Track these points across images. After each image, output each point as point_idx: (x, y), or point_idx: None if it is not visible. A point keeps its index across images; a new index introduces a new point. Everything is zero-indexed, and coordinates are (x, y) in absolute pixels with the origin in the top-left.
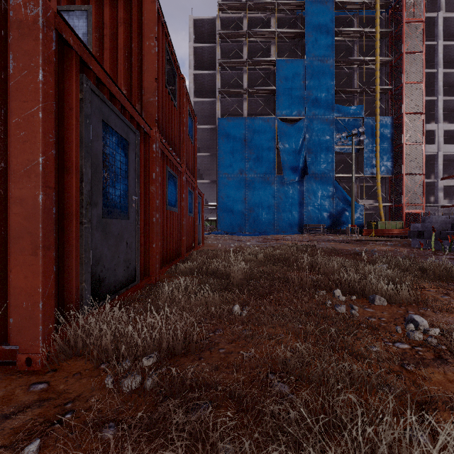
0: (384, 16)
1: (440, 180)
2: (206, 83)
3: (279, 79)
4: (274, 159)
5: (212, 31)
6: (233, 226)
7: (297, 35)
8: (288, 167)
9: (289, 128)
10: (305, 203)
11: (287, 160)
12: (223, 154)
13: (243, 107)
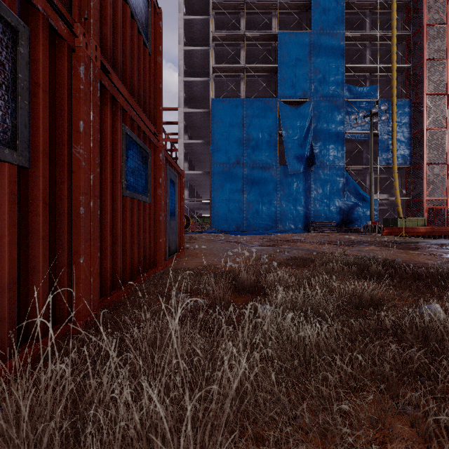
0: None
1: None
2: (199, 62)
3: (281, 55)
4: (276, 147)
5: (205, 4)
6: (228, 224)
7: (302, 6)
8: (292, 156)
9: (293, 111)
10: (311, 198)
11: (291, 148)
12: (218, 140)
13: (240, 88)
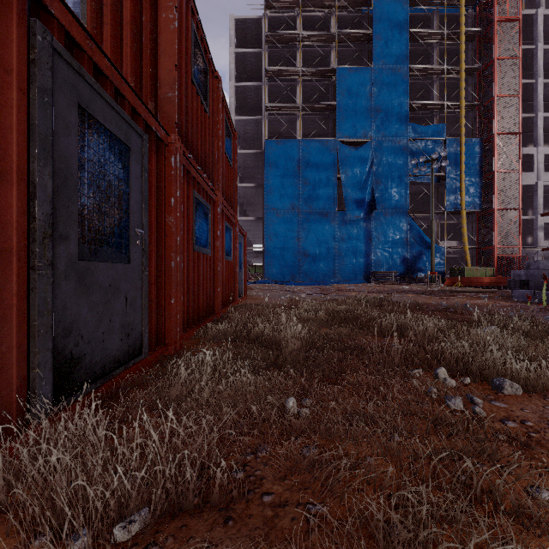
0: (471, 14)
1: (540, 216)
2: (251, 97)
3: (340, 92)
4: (335, 191)
5: (258, 34)
6: (283, 274)
7: (363, 38)
8: (351, 201)
9: (353, 153)
10: (372, 246)
11: (350, 192)
12: (272, 184)
13: (296, 127)
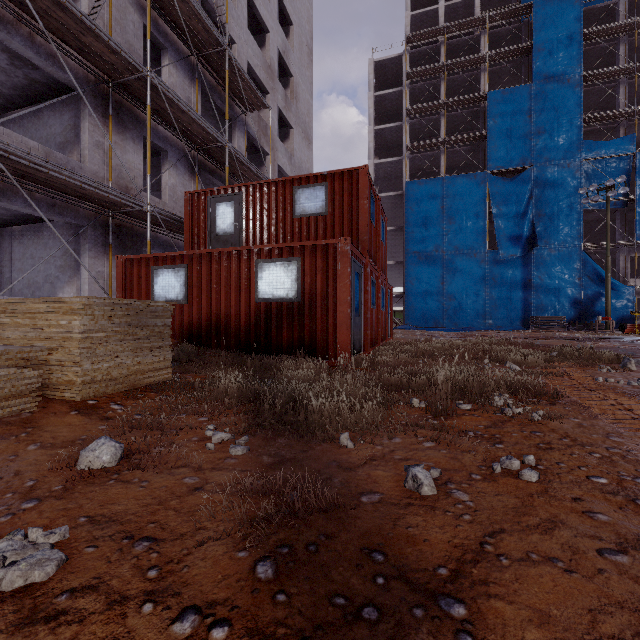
0: None
1: None
2: (390, 137)
3: (491, 119)
4: (485, 229)
5: (398, 70)
6: (425, 319)
7: (520, 52)
8: (505, 238)
9: (508, 184)
10: (532, 287)
11: (504, 228)
12: (413, 227)
13: (440, 163)
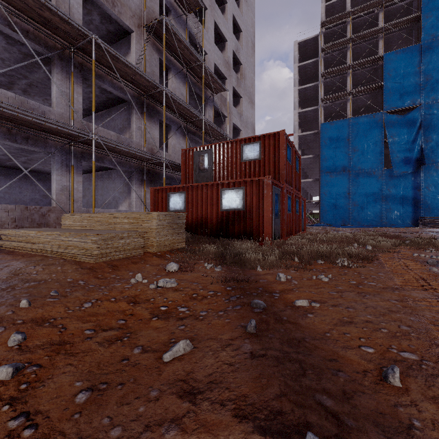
0: None
1: None
2: (310, 93)
3: (387, 73)
4: (382, 153)
5: (315, 46)
6: (335, 219)
7: (411, 20)
8: (398, 160)
9: (400, 120)
10: (421, 195)
11: (397, 152)
12: (326, 155)
13: (347, 108)
